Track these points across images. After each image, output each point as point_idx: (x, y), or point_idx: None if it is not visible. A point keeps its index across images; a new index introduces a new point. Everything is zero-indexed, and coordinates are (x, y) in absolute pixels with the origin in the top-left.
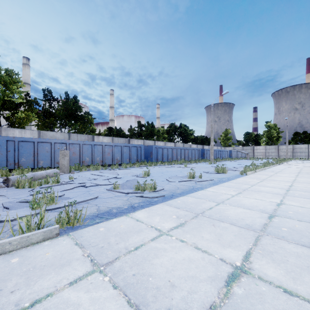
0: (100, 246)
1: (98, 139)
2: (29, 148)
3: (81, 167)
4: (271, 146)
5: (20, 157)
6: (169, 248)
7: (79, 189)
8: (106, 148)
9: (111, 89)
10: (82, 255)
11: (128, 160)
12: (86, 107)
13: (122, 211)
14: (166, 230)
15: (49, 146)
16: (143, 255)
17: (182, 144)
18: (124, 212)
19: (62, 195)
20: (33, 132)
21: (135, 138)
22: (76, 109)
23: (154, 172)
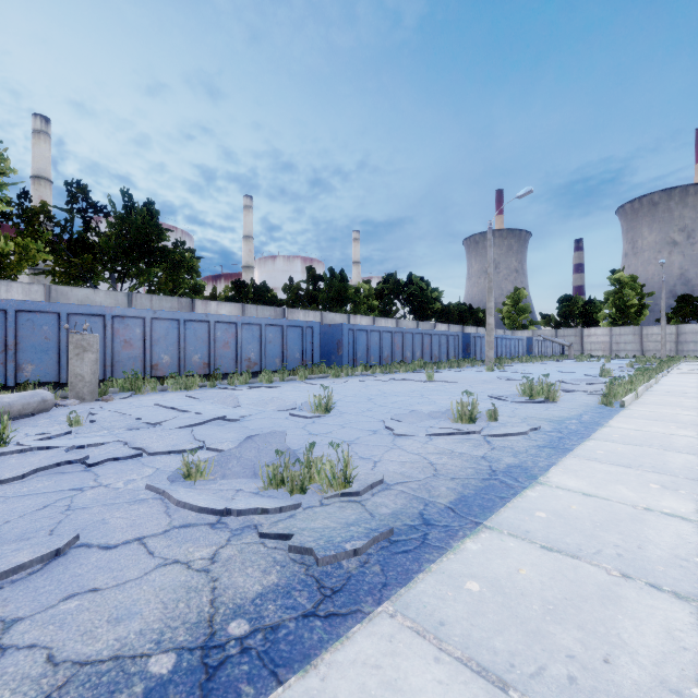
0: None
1: (205, 309)
2: None
3: (138, 382)
4: (624, 328)
5: None
6: None
7: (50, 479)
8: (220, 330)
9: (247, 196)
10: None
11: (279, 361)
12: (187, 237)
13: None
14: None
15: (53, 323)
16: None
17: (415, 323)
18: None
19: None
20: (32, 290)
21: (301, 308)
22: (150, 232)
23: (346, 397)
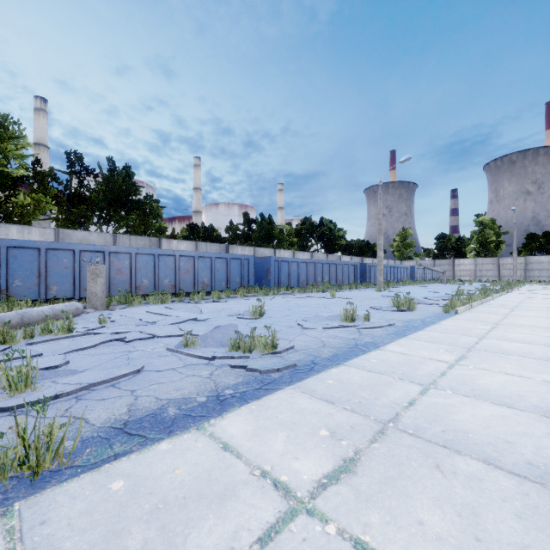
0: None
1: (169, 246)
2: (30, 262)
3: (130, 298)
4: (486, 259)
5: (10, 278)
6: None
7: (109, 347)
8: (183, 261)
9: (196, 157)
10: None
11: (225, 283)
12: (151, 189)
13: (191, 413)
14: (306, 489)
15: (70, 257)
16: None
17: (325, 255)
18: (194, 418)
19: (60, 365)
20: (46, 232)
21: (239, 244)
22: (129, 189)
23: (273, 308)
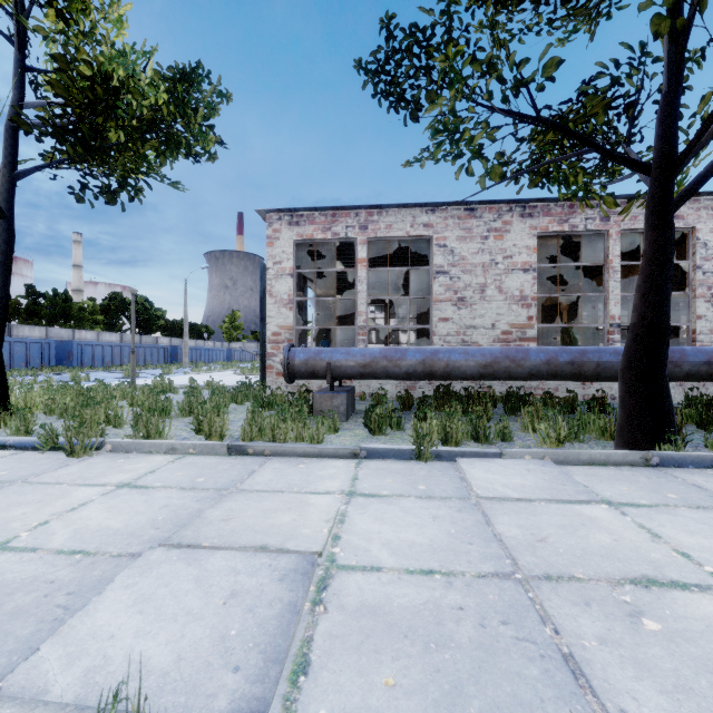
0: None
1: None
2: None
3: None
4: None
5: None
6: None
7: None
8: None
9: None
10: None
11: (24, 364)
12: None
13: None
14: None
15: None
16: None
17: (139, 336)
18: None
19: None
20: None
21: (19, 320)
22: None
23: None
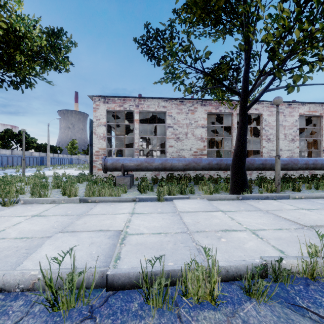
0: None
1: None
2: None
3: None
4: None
5: None
6: None
7: None
8: None
9: None
10: None
11: None
12: None
13: None
14: None
15: None
16: None
17: (22, 151)
18: None
19: None
20: None
21: None
22: None
23: None
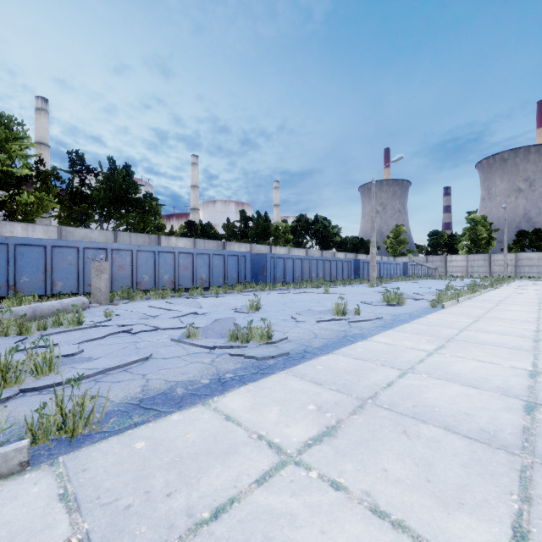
0: (122, 504)
1: (168, 243)
2: (36, 259)
3: (132, 293)
4: (477, 255)
5: (18, 274)
6: (303, 511)
7: (117, 338)
8: (182, 258)
9: (194, 155)
10: (64, 539)
11: (222, 279)
12: (149, 187)
13: (197, 392)
14: (295, 448)
15: (74, 254)
16: (233, 539)
17: (320, 252)
18: (200, 396)
19: (76, 353)
20: (49, 230)
21: (235, 240)
22: (129, 187)
23: (268, 303)
